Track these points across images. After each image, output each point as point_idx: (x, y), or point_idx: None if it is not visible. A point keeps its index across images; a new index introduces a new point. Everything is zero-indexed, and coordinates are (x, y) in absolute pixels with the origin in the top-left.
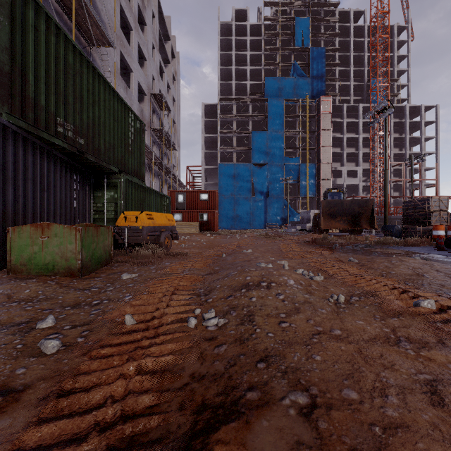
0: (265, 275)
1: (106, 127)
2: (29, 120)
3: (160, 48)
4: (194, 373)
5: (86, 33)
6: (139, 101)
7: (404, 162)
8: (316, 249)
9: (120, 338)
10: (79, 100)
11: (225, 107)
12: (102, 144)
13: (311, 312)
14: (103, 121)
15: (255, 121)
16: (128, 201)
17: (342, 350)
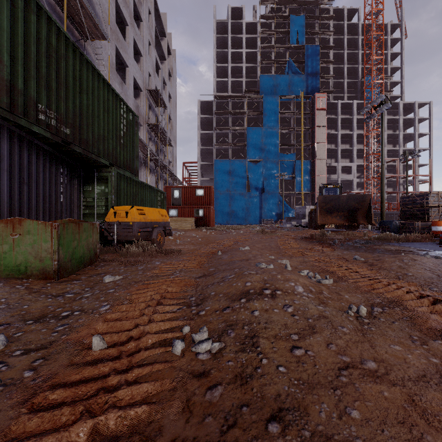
0: (268, 280)
1: (95, 117)
2: (3, 105)
3: (156, 45)
4: (175, 439)
5: (79, 26)
6: (135, 96)
7: (399, 158)
8: (316, 246)
9: (81, 372)
10: (64, 86)
11: (221, 104)
12: (91, 135)
13: (330, 332)
14: (91, 111)
15: (250, 118)
16: (120, 196)
17: (386, 399)
